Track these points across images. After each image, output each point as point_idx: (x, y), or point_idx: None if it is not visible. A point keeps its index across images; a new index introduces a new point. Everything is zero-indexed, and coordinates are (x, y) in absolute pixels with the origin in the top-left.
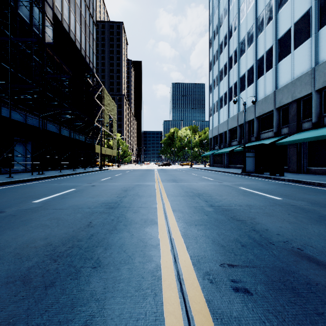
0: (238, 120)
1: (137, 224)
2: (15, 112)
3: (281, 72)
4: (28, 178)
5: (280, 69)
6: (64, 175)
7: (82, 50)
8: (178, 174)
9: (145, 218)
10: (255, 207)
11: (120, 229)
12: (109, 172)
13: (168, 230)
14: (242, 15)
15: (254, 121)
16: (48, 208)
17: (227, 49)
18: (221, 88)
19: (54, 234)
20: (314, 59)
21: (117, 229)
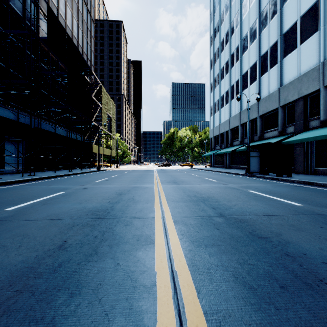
0: (240, 119)
1: (126, 244)
2: (5, 110)
3: (286, 68)
4: (16, 180)
5: (286, 64)
6: (58, 177)
7: (79, 47)
8: (179, 175)
9: (139, 234)
10: (274, 216)
11: (103, 253)
12: (106, 173)
13: (169, 255)
14: (244, 10)
15: (258, 120)
16: (20, 218)
17: (229, 46)
18: (222, 87)
19: (6, 263)
20: (323, 53)
21: (98, 253)
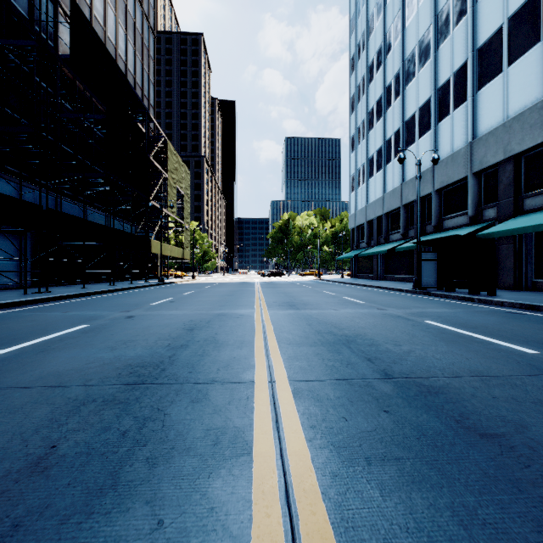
0: (402, 196)
1: (189, 456)
2: None
3: (483, 107)
4: (10, 301)
5: (482, 101)
6: (88, 295)
7: (128, 74)
8: (298, 292)
9: (220, 425)
10: (495, 378)
11: (130, 486)
12: (173, 289)
13: (286, 492)
14: (409, 11)
15: (433, 197)
16: None
17: (383, 72)
18: (371, 142)
19: None
20: None
21: (118, 486)
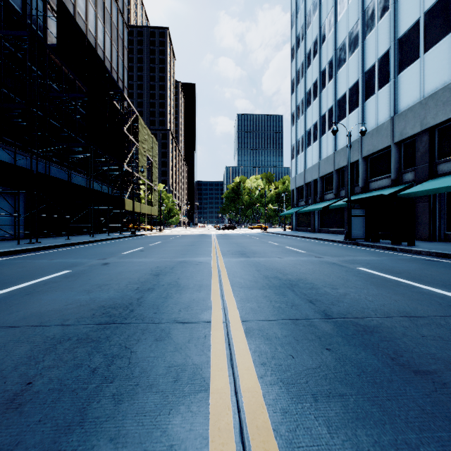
0: (335, 162)
1: (151, 392)
2: None
3: (403, 87)
4: (4, 250)
5: (402, 83)
6: (71, 245)
7: (106, 60)
8: (248, 242)
9: (180, 362)
10: (421, 318)
11: (96, 422)
12: (143, 240)
13: (240, 429)
14: (340, 7)
15: (360, 163)
16: None
17: (319, 59)
18: (308, 118)
19: None
20: None
21: (85, 422)
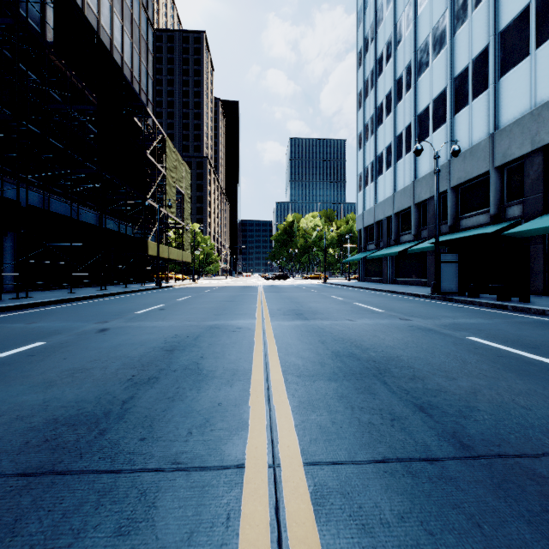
0: (415, 195)
1: None
2: None
3: (507, 95)
4: None
5: (505, 89)
6: (72, 301)
7: (125, 67)
8: (304, 297)
9: None
10: None
11: None
12: (169, 293)
13: None
14: None
15: (449, 195)
16: None
17: (393, 64)
18: (380, 139)
19: None
20: None
21: None
